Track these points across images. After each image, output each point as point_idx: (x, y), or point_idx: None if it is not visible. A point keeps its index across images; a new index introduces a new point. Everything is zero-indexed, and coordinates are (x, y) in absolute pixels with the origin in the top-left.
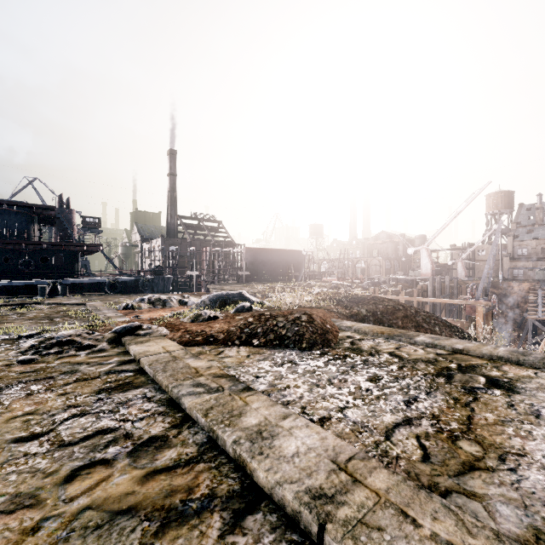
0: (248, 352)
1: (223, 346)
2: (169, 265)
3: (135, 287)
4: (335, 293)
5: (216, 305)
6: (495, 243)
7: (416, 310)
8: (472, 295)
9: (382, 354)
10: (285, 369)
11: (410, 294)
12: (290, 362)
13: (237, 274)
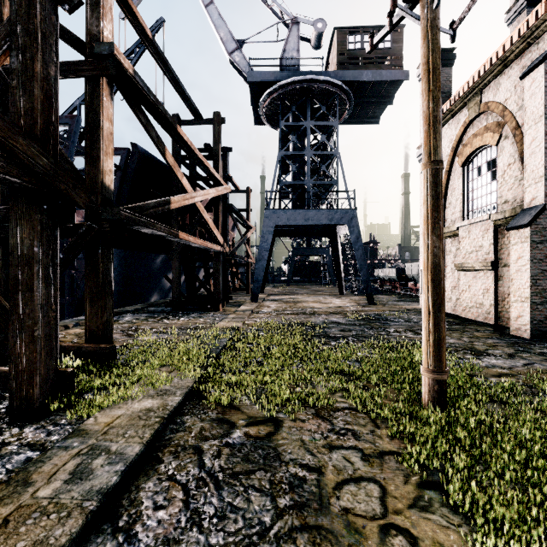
0: None
1: None
2: None
3: None
4: None
5: None
6: None
7: None
8: None
9: None
10: None
11: None
12: None
13: None
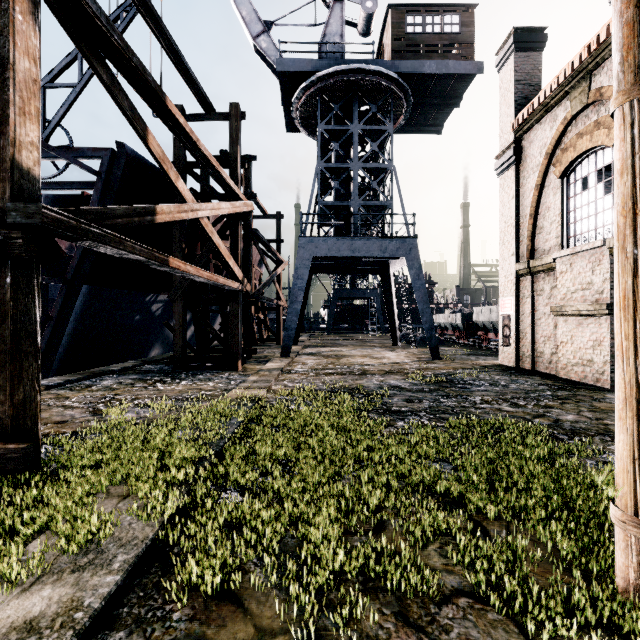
0: None
1: None
2: None
3: None
4: None
5: None
6: None
7: None
8: None
9: None
10: None
11: None
12: None
13: None
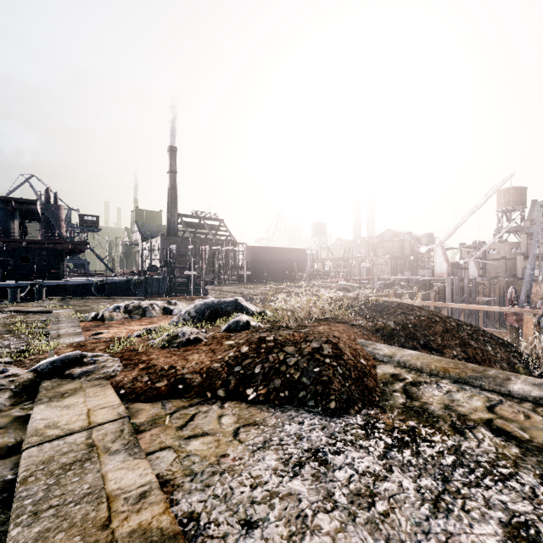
0: (236, 421)
1: (198, 400)
2: (166, 264)
3: (127, 288)
4: (350, 298)
5: (204, 317)
6: (536, 239)
7: (457, 322)
8: (511, 300)
9: (477, 429)
10: (308, 485)
11: (427, 296)
12: (315, 456)
13: (237, 274)
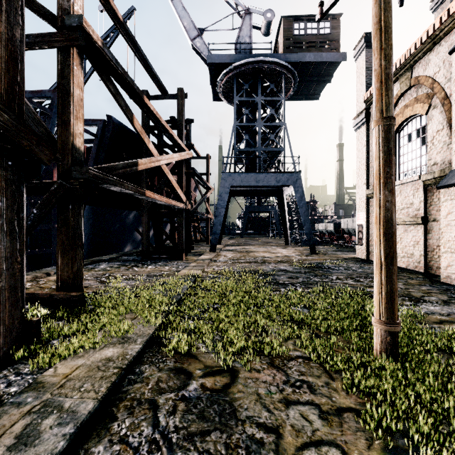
0: None
1: None
2: None
3: None
4: None
5: None
6: None
7: None
8: None
9: None
10: None
11: None
12: None
13: None
